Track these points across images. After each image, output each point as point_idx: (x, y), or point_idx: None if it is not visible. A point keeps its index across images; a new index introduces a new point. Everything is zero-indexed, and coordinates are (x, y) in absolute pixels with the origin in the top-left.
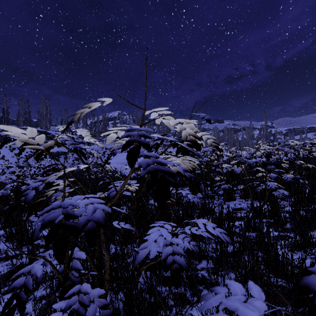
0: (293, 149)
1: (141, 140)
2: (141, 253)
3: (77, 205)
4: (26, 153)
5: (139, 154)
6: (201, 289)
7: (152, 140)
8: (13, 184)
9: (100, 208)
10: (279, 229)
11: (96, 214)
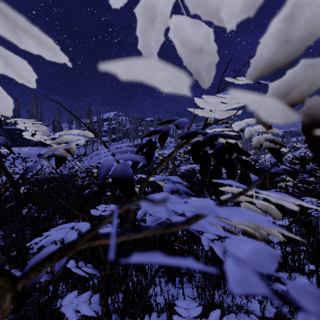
0: None
1: None
2: None
3: None
4: (14, 155)
5: None
6: None
7: None
8: None
9: None
10: None
11: None
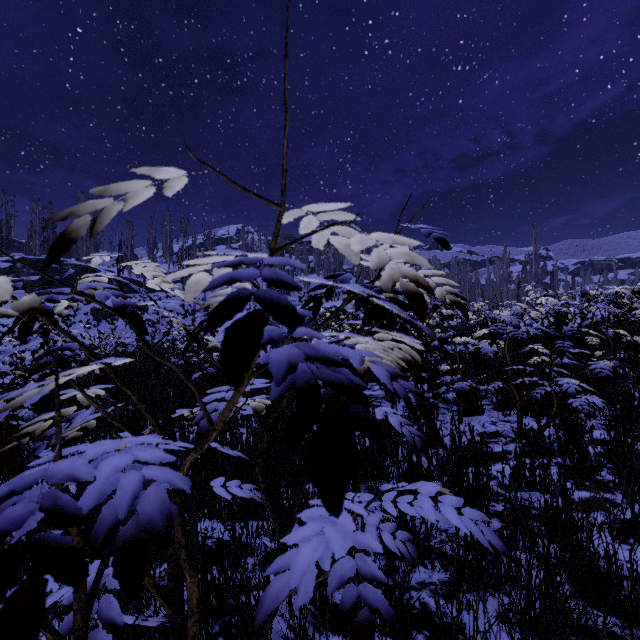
0: (614, 306)
1: (270, 297)
2: (275, 587)
3: (88, 478)
4: None
5: (265, 335)
6: None
7: (306, 284)
8: (1, 381)
9: (160, 482)
10: (586, 484)
11: (142, 503)
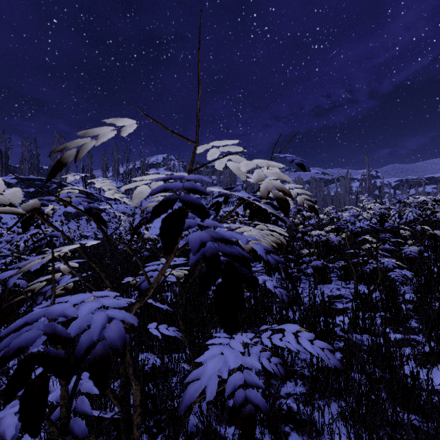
0: (419, 209)
1: (189, 199)
2: (191, 389)
3: (73, 315)
4: None
5: (186, 224)
6: (287, 431)
7: (211, 195)
8: (5, 260)
9: (118, 319)
10: (400, 329)
11: (108, 331)
